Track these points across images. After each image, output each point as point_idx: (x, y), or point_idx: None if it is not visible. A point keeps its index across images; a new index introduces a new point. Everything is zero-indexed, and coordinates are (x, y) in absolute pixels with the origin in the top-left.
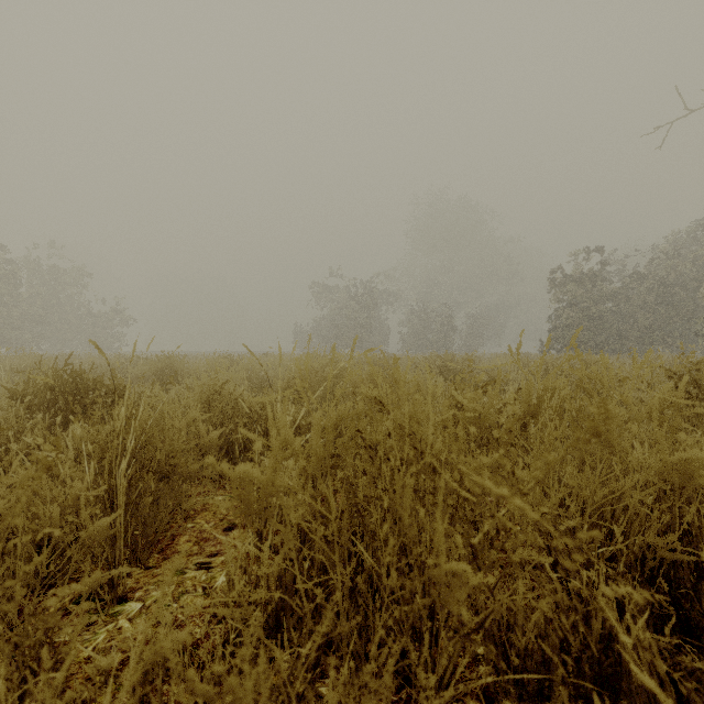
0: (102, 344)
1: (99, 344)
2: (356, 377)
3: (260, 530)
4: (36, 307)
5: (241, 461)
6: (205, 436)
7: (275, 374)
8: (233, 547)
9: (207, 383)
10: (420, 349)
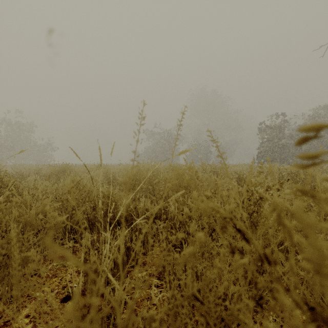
0: (42, 160)
1: (40, 160)
2: (167, 176)
3: (83, 315)
4: (9, 141)
5: (92, 230)
6: (51, 221)
7: (122, 174)
8: (63, 324)
9: (73, 179)
10: (195, 162)
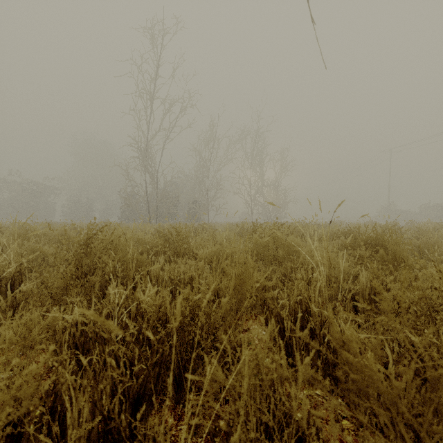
0: None
1: None
2: None
3: None
4: None
5: None
6: None
7: None
8: None
9: None
10: (75, 220)
